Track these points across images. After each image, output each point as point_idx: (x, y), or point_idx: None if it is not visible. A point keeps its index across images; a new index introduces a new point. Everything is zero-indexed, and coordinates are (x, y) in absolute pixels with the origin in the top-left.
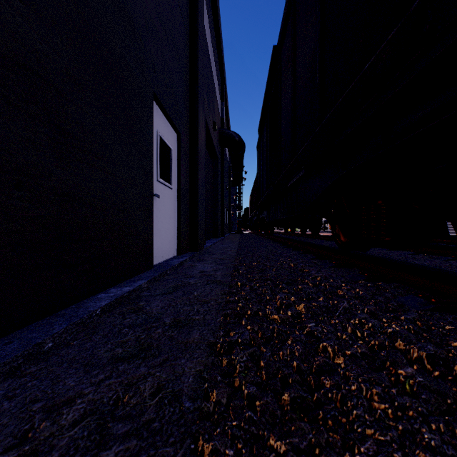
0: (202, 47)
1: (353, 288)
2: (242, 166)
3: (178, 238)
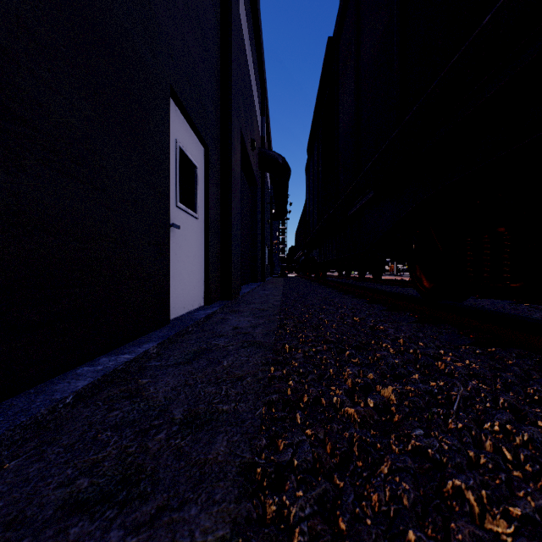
0: (237, 40)
1: (461, 358)
2: (286, 196)
3: (206, 283)
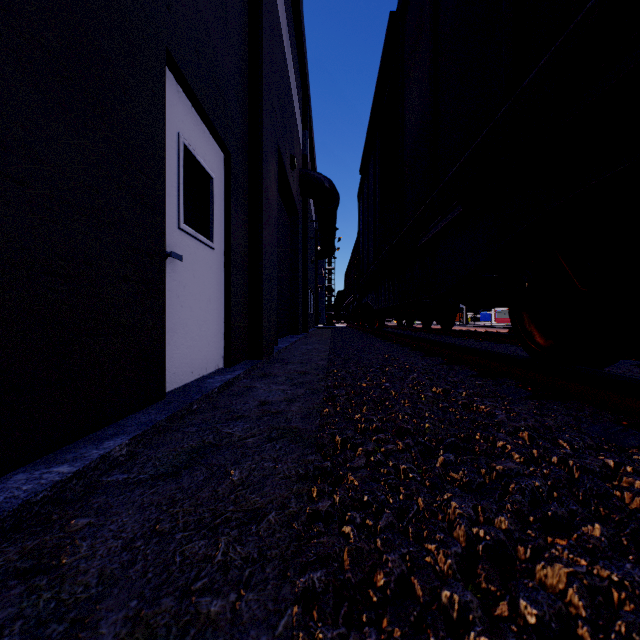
0: (271, 19)
1: None
2: (334, 229)
3: (227, 337)
